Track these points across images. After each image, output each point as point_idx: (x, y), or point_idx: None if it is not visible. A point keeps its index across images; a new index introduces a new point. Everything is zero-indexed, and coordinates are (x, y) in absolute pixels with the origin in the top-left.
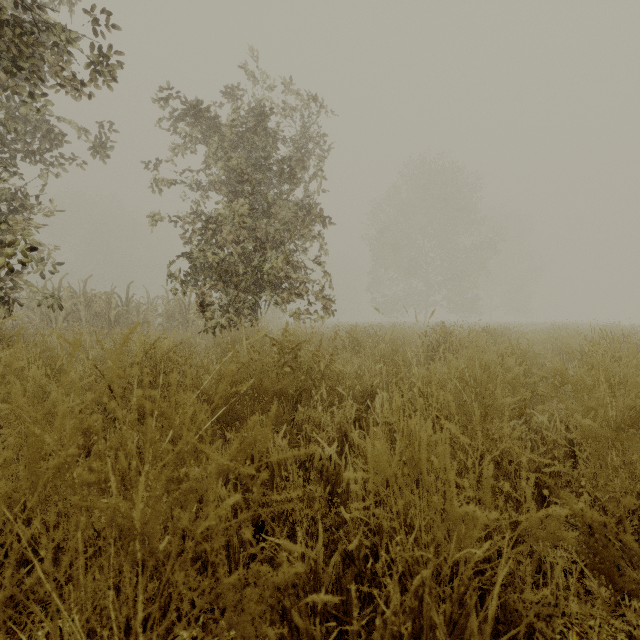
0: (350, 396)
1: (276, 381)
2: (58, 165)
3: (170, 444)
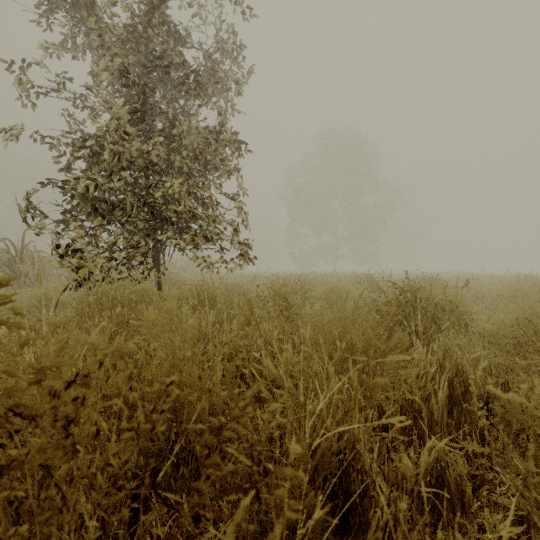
0: None
1: None
2: None
3: None
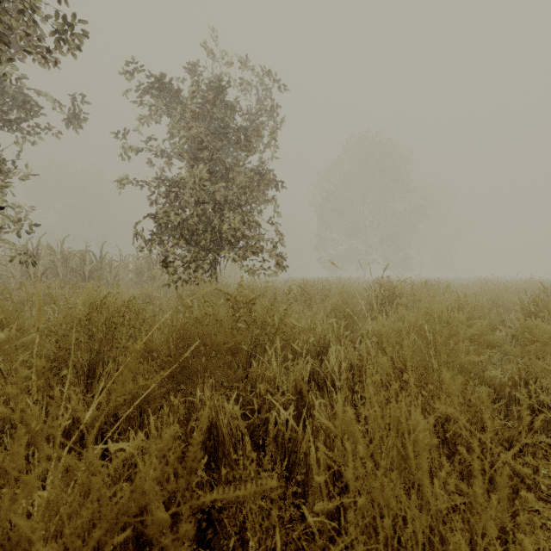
0: (304, 350)
1: (229, 337)
2: (35, 134)
3: (111, 409)
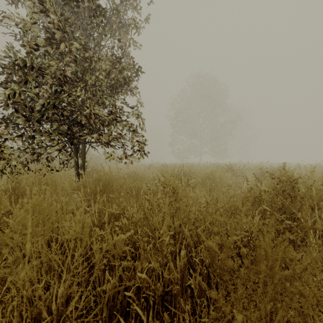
0: None
1: None
2: None
3: None
